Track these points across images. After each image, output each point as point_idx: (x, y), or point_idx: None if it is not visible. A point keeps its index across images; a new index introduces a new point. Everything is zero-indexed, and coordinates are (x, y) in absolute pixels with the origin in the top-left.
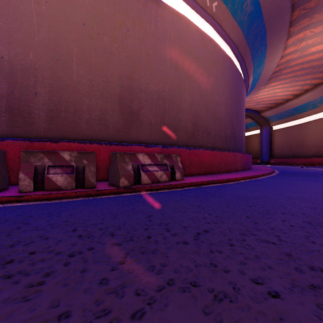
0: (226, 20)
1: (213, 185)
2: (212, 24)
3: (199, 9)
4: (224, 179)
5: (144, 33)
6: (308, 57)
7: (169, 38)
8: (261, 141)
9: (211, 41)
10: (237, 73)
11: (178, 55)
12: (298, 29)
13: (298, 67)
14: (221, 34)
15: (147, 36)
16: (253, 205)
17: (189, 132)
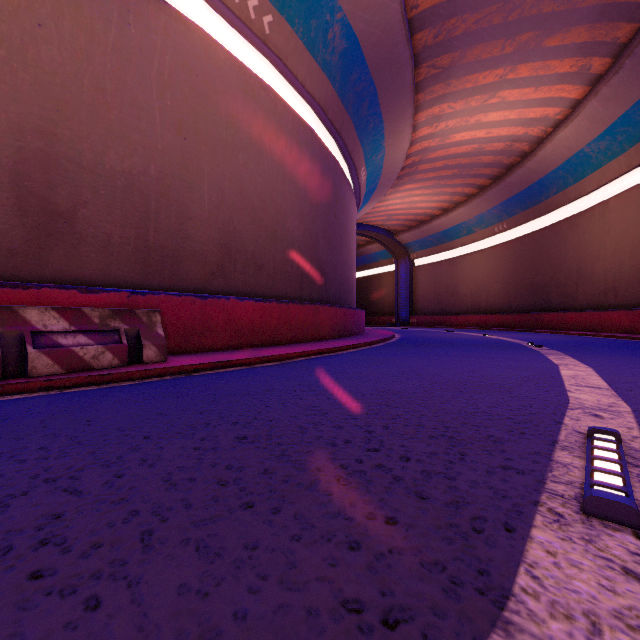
0: (295, 56)
1: (221, 371)
2: (268, 56)
3: (234, 21)
4: (257, 358)
5: (90, 40)
6: (452, 148)
7: (160, 65)
8: (398, 284)
9: (266, 88)
10: (328, 158)
11: (184, 104)
12: (431, 98)
13: (441, 164)
14: (289, 80)
15: (99, 49)
16: (212, 410)
17: (210, 263)
